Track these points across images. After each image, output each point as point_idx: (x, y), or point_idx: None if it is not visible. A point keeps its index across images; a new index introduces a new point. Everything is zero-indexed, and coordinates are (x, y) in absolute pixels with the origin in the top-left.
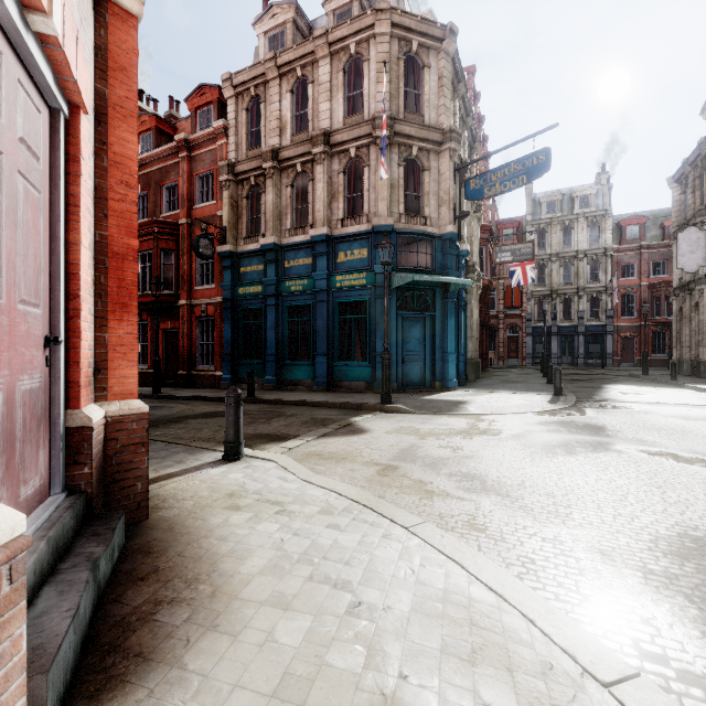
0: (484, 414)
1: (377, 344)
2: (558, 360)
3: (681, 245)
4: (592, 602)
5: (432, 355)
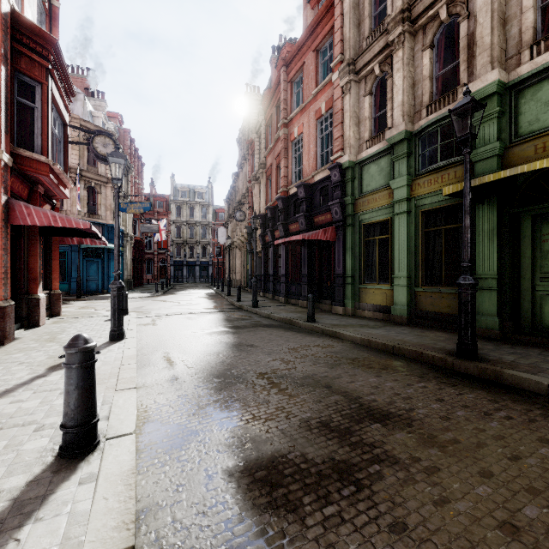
0: None
1: (72, 273)
2: (187, 279)
3: (219, 233)
4: None
5: (103, 278)
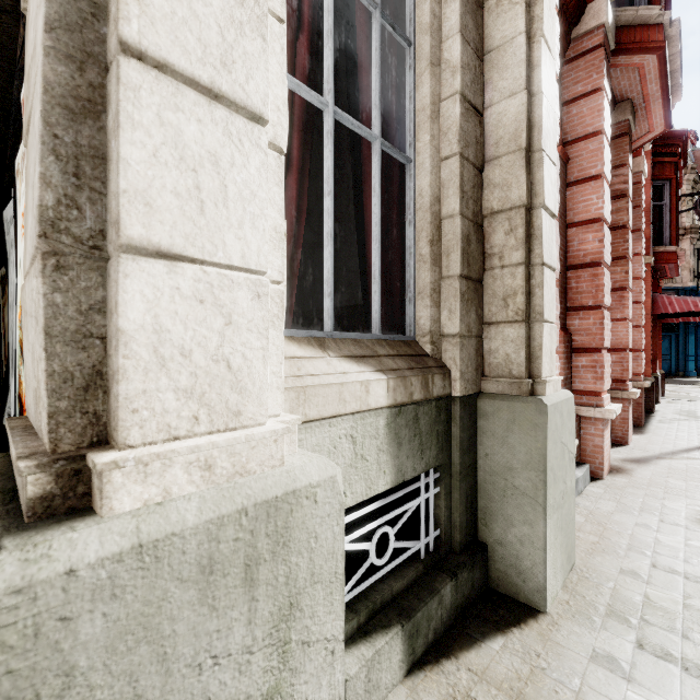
0: None
1: None
2: None
3: None
4: None
5: (676, 357)
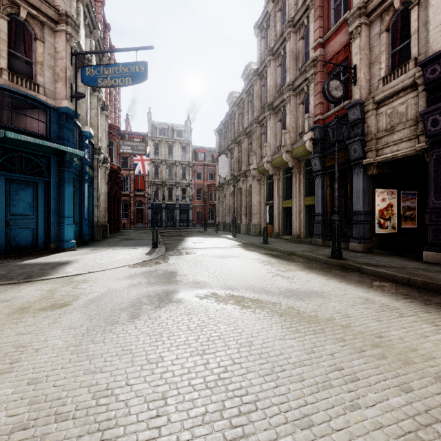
0: (81, 273)
1: None
2: (166, 223)
3: (219, 163)
4: None
5: (48, 219)
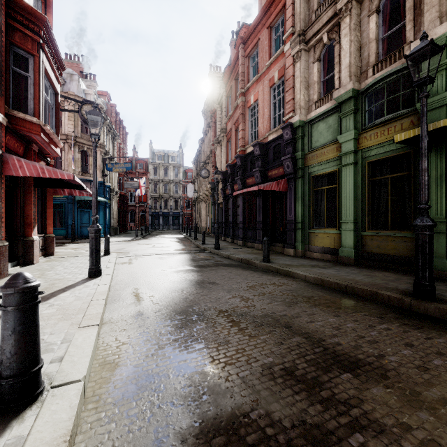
0: None
1: (69, 221)
2: (162, 227)
3: (188, 188)
4: (102, 251)
5: None
